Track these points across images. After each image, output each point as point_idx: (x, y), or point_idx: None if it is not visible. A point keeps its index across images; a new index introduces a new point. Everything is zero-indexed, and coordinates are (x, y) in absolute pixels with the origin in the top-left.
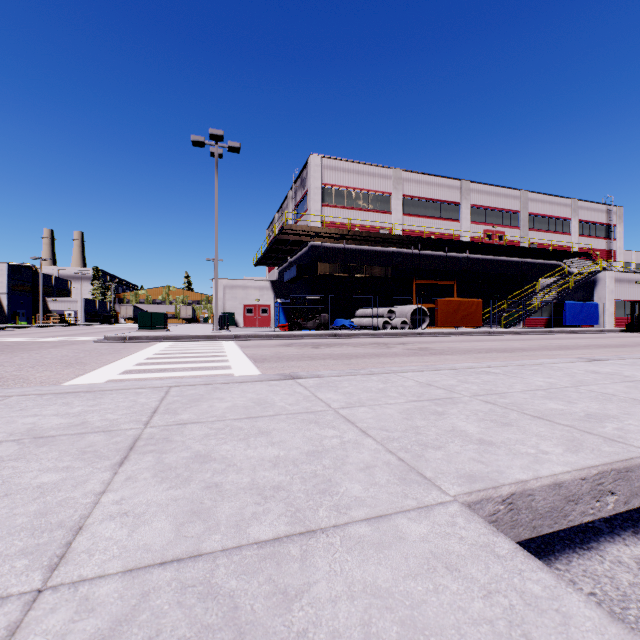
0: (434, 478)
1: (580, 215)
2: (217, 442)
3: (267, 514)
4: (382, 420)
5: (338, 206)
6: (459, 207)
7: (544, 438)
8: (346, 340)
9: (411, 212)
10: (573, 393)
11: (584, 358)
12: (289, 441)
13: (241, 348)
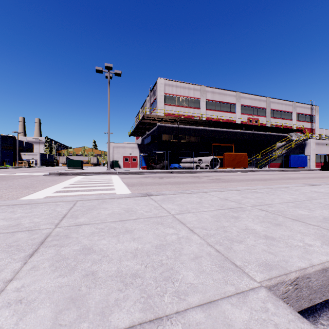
0: (242, 266)
1: (297, 110)
2: (98, 238)
3: (126, 300)
4: (202, 222)
5: (172, 105)
6: (235, 106)
7: (305, 234)
8: (177, 174)
9: (210, 108)
10: (310, 204)
11: (307, 184)
12: (144, 237)
13: (121, 179)
